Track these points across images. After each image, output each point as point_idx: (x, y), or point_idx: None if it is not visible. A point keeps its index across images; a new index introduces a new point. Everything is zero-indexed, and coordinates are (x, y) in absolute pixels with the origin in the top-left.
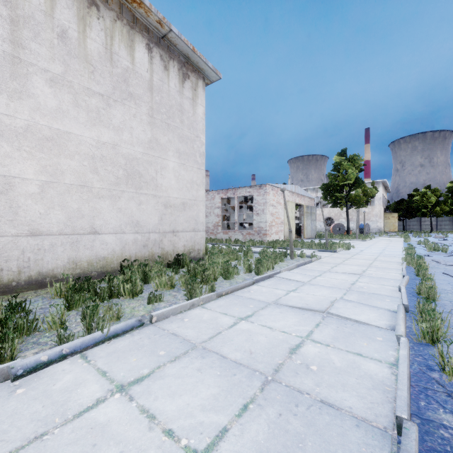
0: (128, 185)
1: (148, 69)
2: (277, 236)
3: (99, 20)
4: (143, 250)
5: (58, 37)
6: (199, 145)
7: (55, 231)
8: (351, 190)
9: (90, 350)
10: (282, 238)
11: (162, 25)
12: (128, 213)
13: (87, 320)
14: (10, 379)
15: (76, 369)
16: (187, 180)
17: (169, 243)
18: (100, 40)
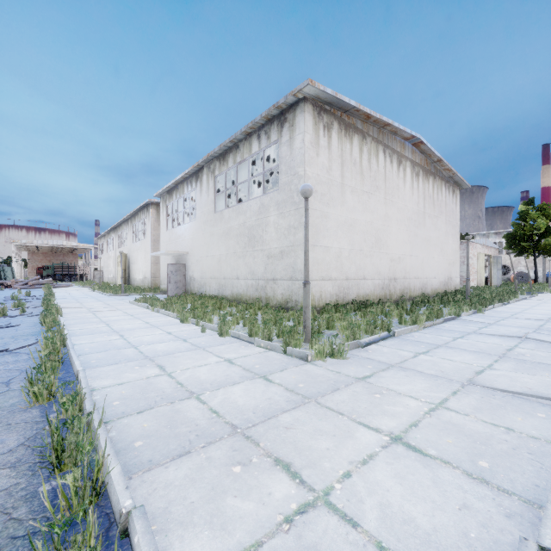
0: (441, 255)
1: (445, 196)
2: (473, 283)
3: (435, 183)
4: (444, 287)
5: (429, 198)
6: (457, 228)
7: (429, 277)
8: (540, 239)
9: (506, 305)
10: (475, 285)
11: (454, 174)
12: (441, 269)
13: (504, 298)
14: (505, 305)
15: (513, 306)
16: (454, 249)
17: (449, 284)
18: (436, 192)
